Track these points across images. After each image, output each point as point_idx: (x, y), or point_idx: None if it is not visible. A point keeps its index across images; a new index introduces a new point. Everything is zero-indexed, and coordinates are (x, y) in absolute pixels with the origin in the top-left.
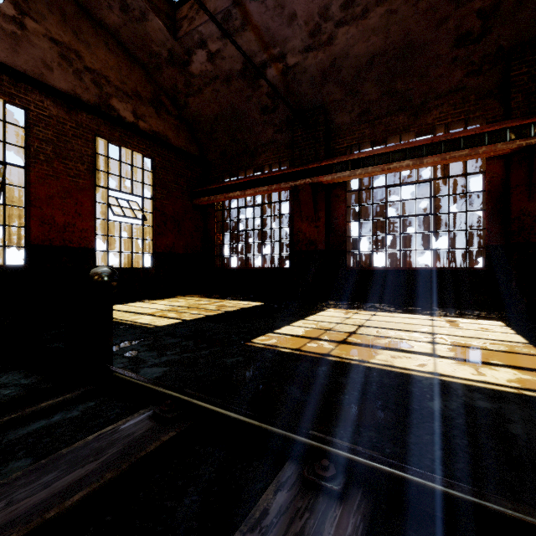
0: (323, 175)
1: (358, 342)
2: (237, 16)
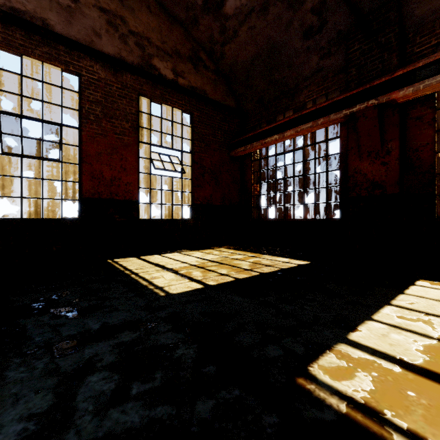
0: (398, 89)
1: None
2: None
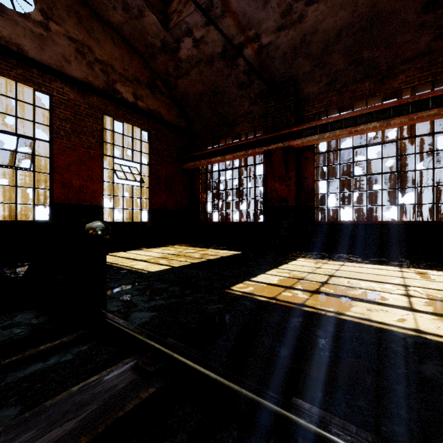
0: (294, 139)
1: (331, 293)
2: (218, 5)
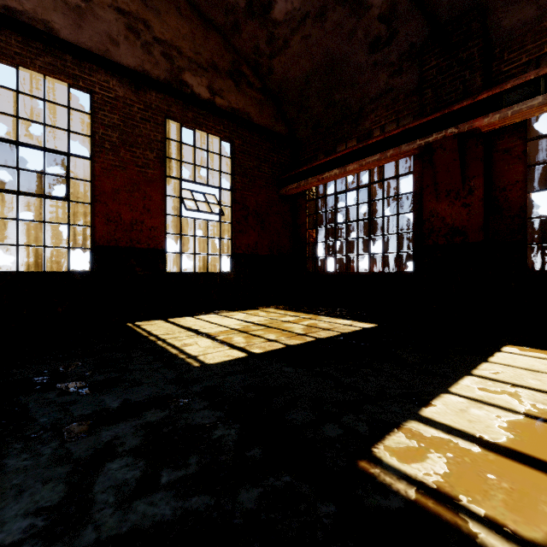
0: (482, 115)
1: None
2: None
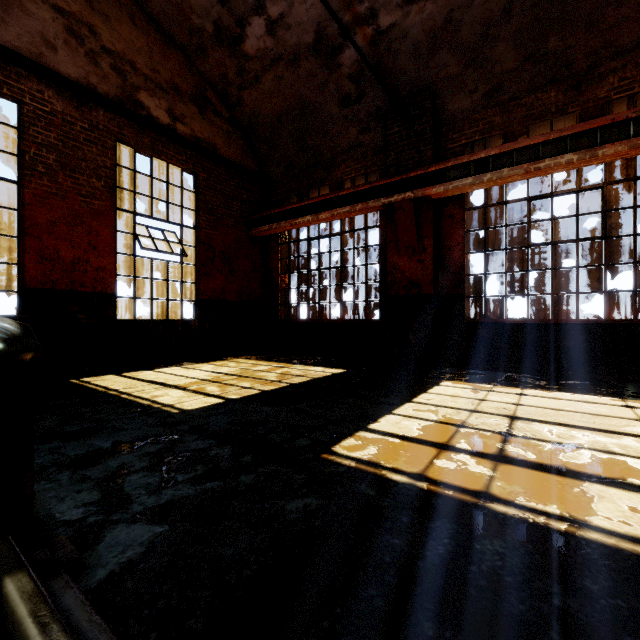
0: (432, 185)
1: (531, 460)
2: None
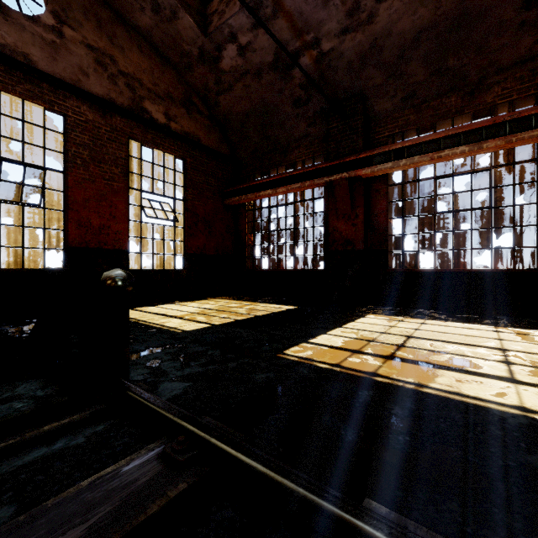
0: (362, 168)
1: (409, 359)
2: (268, 3)
